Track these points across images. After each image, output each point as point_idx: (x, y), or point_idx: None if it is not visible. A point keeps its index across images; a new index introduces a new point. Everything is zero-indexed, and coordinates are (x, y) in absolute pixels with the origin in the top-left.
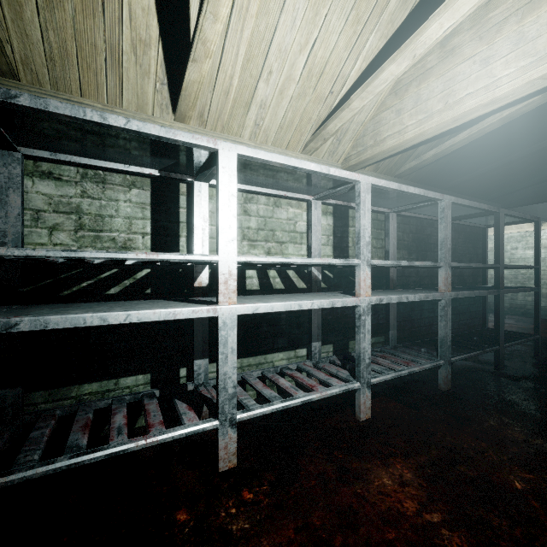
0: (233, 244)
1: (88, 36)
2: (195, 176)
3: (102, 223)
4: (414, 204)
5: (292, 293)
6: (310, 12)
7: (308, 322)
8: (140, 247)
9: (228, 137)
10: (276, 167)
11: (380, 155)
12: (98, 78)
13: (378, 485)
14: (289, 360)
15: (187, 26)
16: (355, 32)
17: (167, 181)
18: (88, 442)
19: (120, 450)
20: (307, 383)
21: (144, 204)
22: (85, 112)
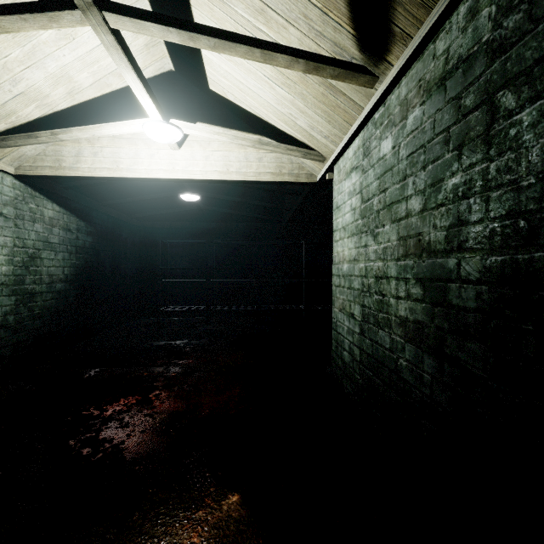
0: None
1: None
2: None
3: None
4: None
5: None
6: None
7: None
8: None
9: None
10: None
11: None
12: None
13: None
14: None
15: None
16: None
17: None
18: None
19: None
20: None
21: None
22: None
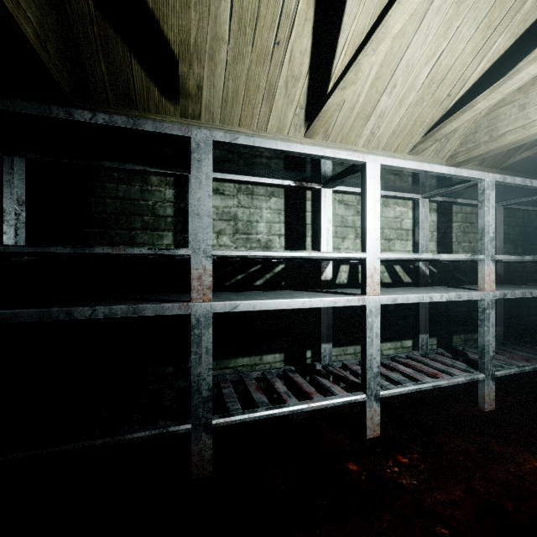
0: (377, 242)
1: (255, 79)
2: (321, 184)
3: (251, 227)
4: (528, 197)
5: (402, 287)
6: (443, 27)
7: (413, 315)
8: (277, 246)
9: (345, 146)
10: (403, 171)
11: (496, 150)
12: (254, 110)
13: (530, 468)
14: (396, 350)
15: (332, 58)
16: (484, 37)
17: (297, 189)
18: (243, 404)
19: (298, 409)
20: (428, 371)
21: (279, 210)
22: (277, 143)
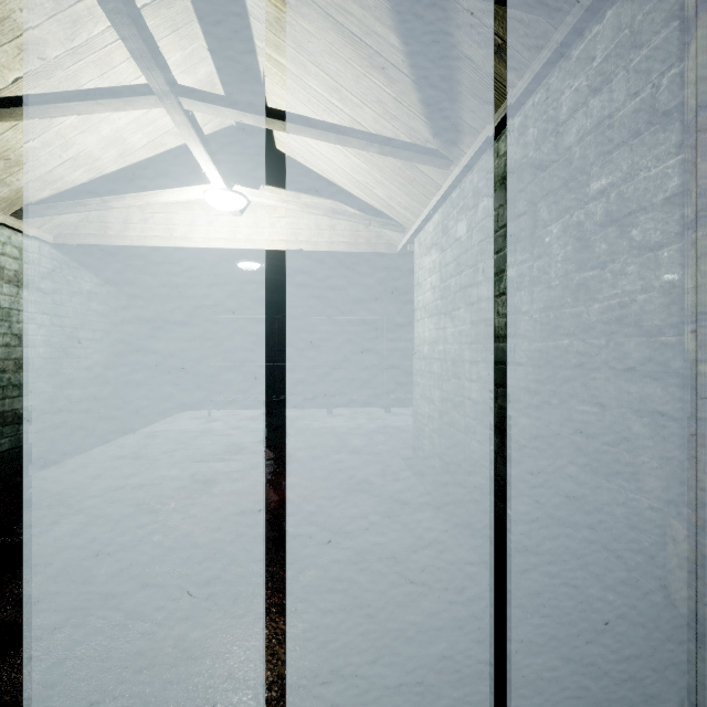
0: None
1: None
2: None
3: None
4: None
5: None
6: None
7: None
8: None
9: None
10: None
11: None
12: None
13: None
14: None
15: None
16: None
17: None
18: None
19: None
20: None
21: None
22: None
